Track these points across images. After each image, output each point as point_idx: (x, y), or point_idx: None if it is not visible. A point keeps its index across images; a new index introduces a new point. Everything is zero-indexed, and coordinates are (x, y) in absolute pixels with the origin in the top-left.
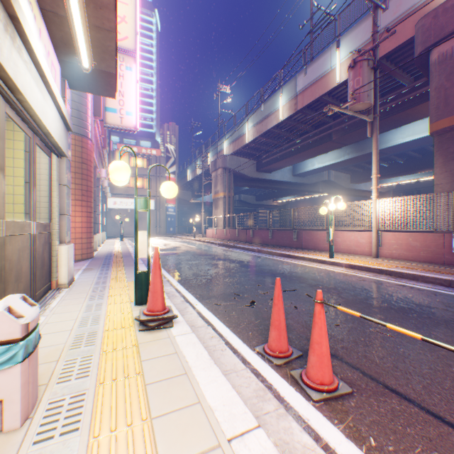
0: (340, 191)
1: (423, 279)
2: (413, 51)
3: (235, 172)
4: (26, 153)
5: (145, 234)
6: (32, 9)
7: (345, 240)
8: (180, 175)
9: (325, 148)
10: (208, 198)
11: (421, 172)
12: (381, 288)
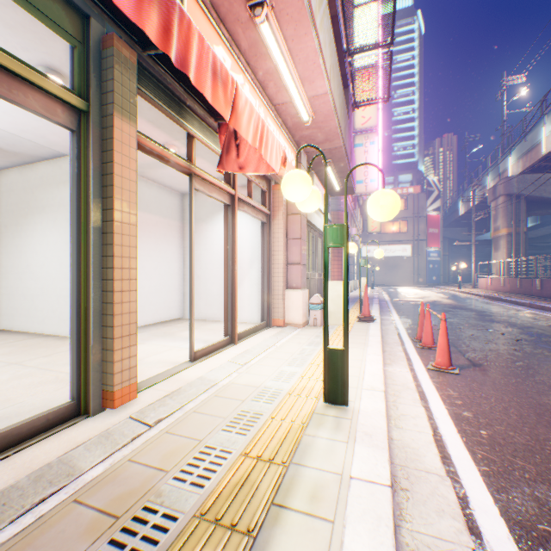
0: None
1: None
2: None
3: (528, 197)
4: (312, 238)
5: (364, 279)
6: (318, 187)
7: None
8: (448, 209)
9: None
10: None
11: None
12: None
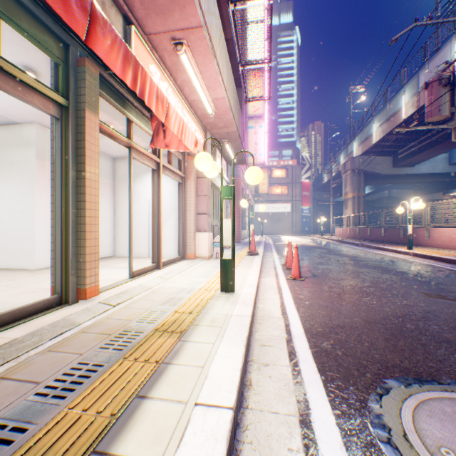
0: None
1: (453, 262)
2: None
3: (365, 172)
4: (215, 196)
5: (252, 226)
6: (220, 158)
7: (440, 236)
8: (316, 178)
9: None
10: None
11: None
12: (400, 263)
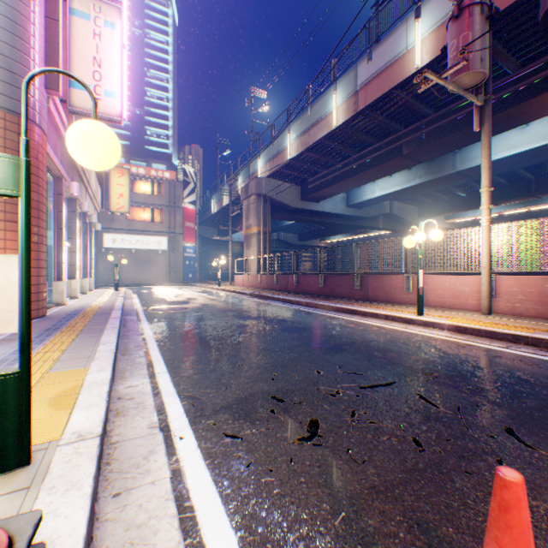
0: (405, 227)
1: None
2: (528, 17)
3: (273, 201)
4: None
5: (12, 264)
6: None
7: (435, 288)
8: (203, 207)
9: (393, 167)
10: (238, 236)
11: (507, 203)
12: None
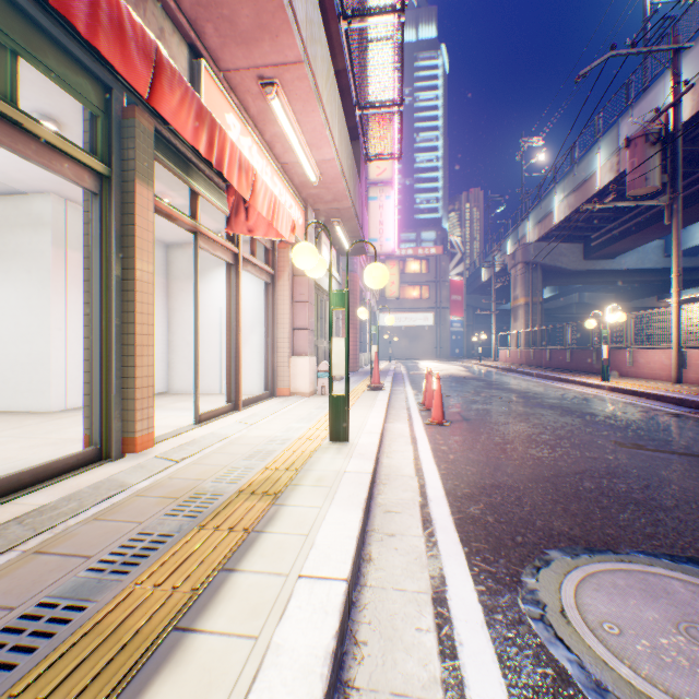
0: None
1: (663, 399)
2: None
3: (544, 266)
4: (320, 302)
5: (376, 347)
6: (327, 246)
7: (648, 362)
8: (472, 274)
9: None
10: None
11: None
12: (590, 401)
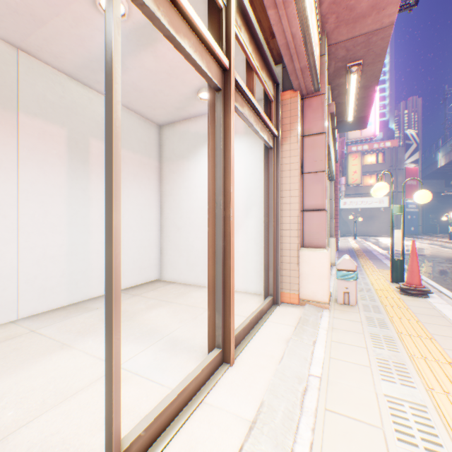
0: None
1: None
2: None
3: None
4: None
5: (399, 232)
6: None
7: None
8: (424, 162)
9: None
10: None
11: None
12: None
